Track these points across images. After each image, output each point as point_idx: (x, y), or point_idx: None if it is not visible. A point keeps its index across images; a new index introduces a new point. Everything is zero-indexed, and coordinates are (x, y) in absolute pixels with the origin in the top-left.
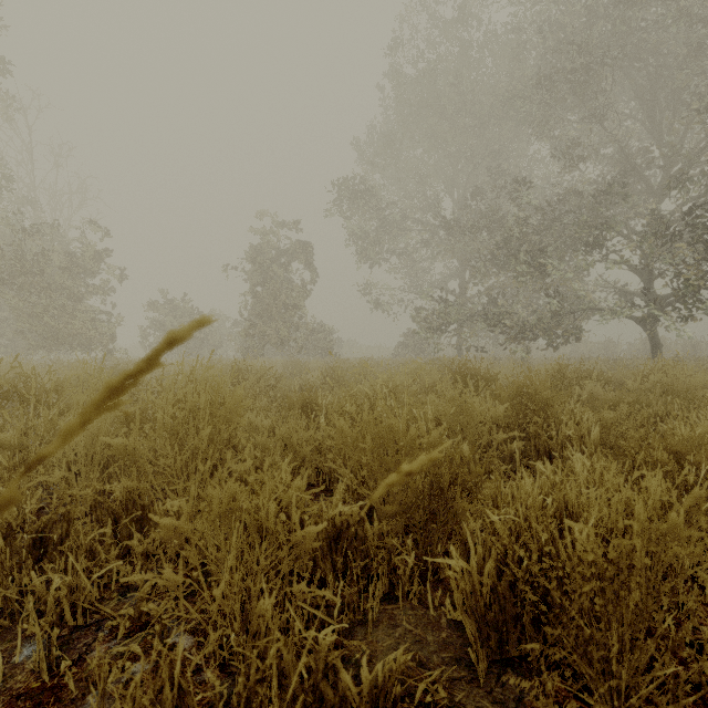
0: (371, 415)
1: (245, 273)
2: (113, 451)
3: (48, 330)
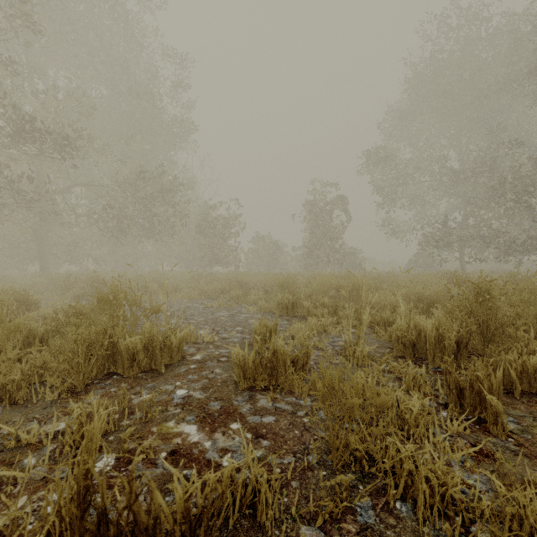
0: (411, 286)
1: (305, 219)
2: (341, 292)
3: (213, 256)
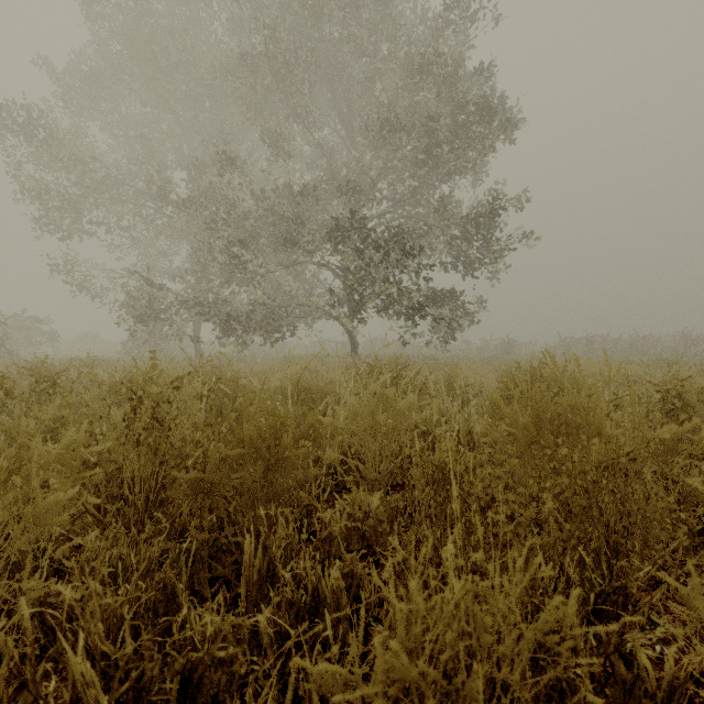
0: None
1: None
2: None
3: None
